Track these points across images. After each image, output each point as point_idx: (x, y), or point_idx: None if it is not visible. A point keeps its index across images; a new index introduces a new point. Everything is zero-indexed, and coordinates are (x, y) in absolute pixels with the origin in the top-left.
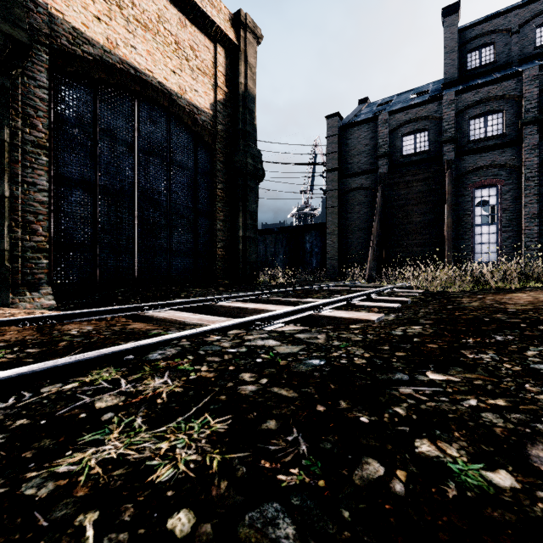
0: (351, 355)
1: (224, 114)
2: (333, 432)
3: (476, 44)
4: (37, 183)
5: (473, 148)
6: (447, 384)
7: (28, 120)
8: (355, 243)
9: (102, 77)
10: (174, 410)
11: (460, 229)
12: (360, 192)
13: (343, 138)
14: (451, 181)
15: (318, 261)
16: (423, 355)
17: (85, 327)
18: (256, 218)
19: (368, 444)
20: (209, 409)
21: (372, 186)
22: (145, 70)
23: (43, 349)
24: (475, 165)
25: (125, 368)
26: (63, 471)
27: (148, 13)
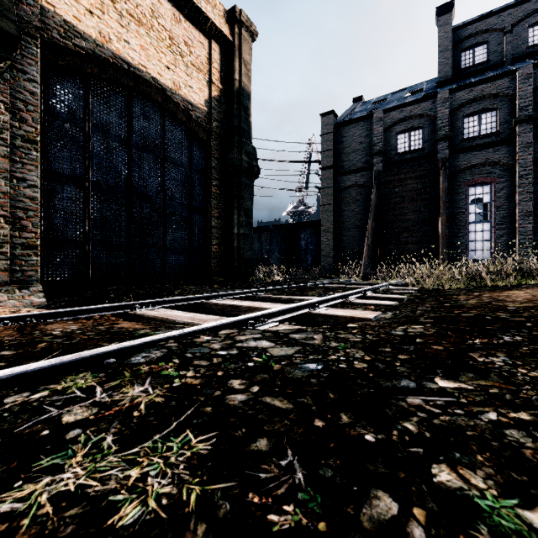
0: (351, 358)
1: (219, 111)
2: (334, 454)
3: (470, 43)
4: (27, 179)
5: (467, 146)
6: (460, 393)
7: (17, 114)
8: (350, 241)
9: (94, 72)
10: (151, 425)
11: (454, 227)
12: (354, 189)
13: (338, 136)
14: (446, 178)
15: (313, 259)
16: (429, 358)
17: (69, 326)
18: (251, 215)
19: (376, 470)
20: (191, 424)
21: (367, 183)
22: (139, 65)
23: (19, 351)
24: (469, 163)
25: (104, 374)
26: (4, 510)
27: (142, 8)
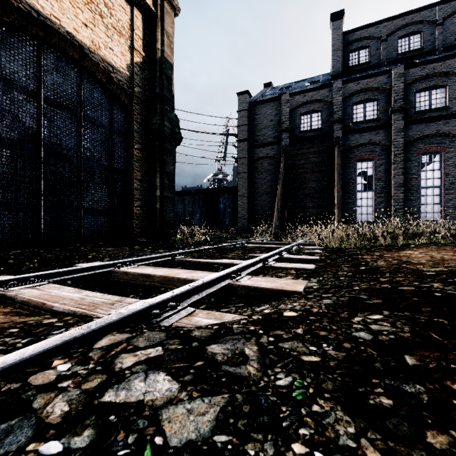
0: (337, 453)
1: (141, 77)
2: None
3: (356, 46)
4: None
5: (356, 129)
6: None
7: None
8: (262, 205)
9: None
10: None
11: (345, 194)
12: (266, 160)
13: (252, 113)
14: (339, 154)
15: (230, 220)
16: None
17: None
18: (174, 179)
19: None
20: None
21: (276, 156)
22: (50, 16)
23: None
24: (357, 143)
25: None
26: None
27: None
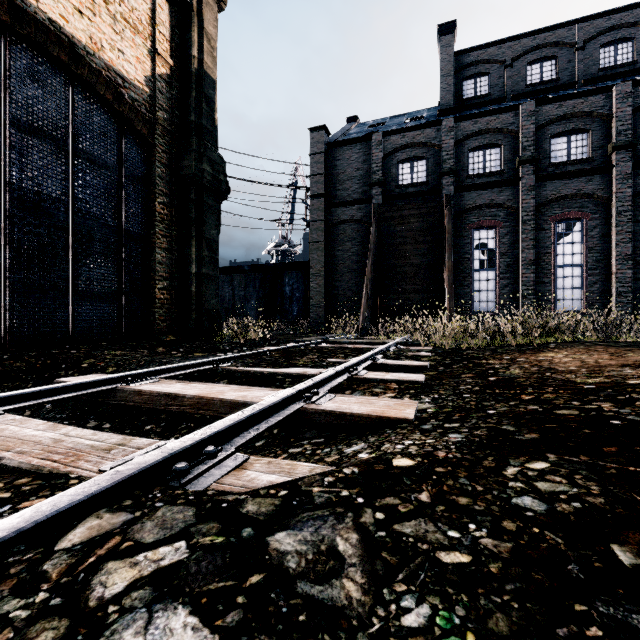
0: None
1: (168, 97)
2: None
3: (472, 72)
4: None
5: (473, 184)
6: None
7: None
8: (345, 288)
9: None
10: None
11: (459, 274)
12: (350, 225)
13: (330, 158)
14: (451, 218)
15: (300, 309)
16: None
17: None
18: (217, 249)
19: None
20: None
21: (365, 219)
22: None
23: None
24: (474, 203)
25: None
26: None
27: None
